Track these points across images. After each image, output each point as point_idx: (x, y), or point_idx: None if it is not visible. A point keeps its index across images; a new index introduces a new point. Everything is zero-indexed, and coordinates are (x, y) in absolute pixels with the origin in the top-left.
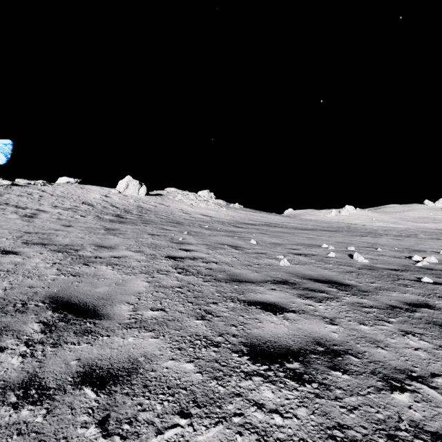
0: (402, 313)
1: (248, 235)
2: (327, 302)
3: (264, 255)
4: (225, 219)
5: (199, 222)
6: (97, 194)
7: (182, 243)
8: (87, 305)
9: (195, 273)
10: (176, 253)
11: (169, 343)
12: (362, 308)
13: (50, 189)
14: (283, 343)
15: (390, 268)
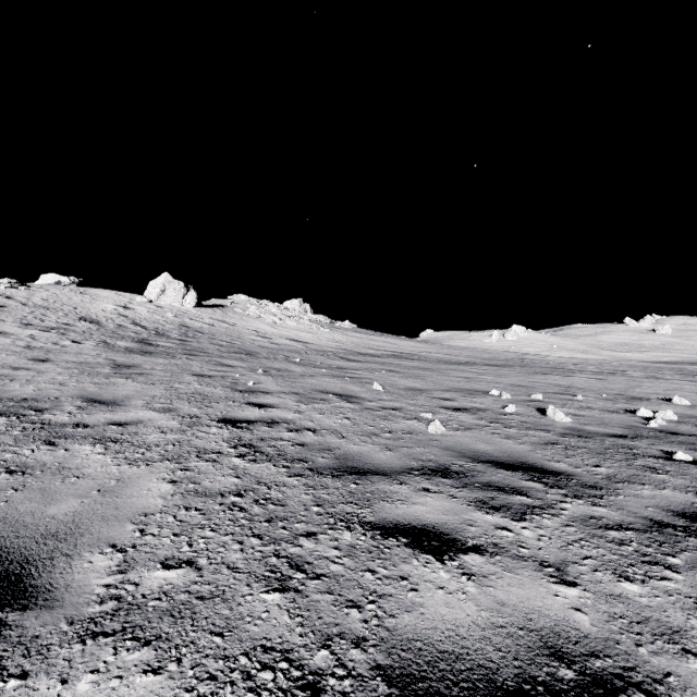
0: (683, 539)
1: (368, 374)
2: (534, 518)
3: (399, 412)
4: (328, 346)
5: (286, 351)
6: (108, 303)
7: (253, 391)
8: (7, 560)
9: (273, 457)
10: (239, 413)
11: (189, 690)
12: (605, 531)
13: (21, 294)
14: (476, 660)
15: (612, 434)
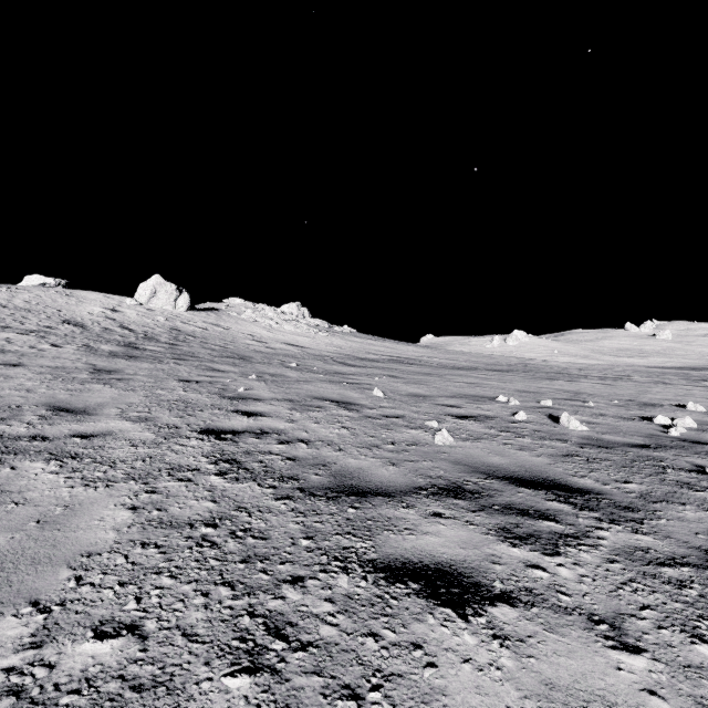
0: None
1: (368, 379)
2: (569, 551)
3: (402, 420)
4: (326, 351)
5: (282, 356)
6: (95, 306)
7: (243, 398)
8: None
9: (259, 474)
10: (225, 422)
11: None
12: (657, 568)
13: (2, 296)
14: None
15: (633, 444)
